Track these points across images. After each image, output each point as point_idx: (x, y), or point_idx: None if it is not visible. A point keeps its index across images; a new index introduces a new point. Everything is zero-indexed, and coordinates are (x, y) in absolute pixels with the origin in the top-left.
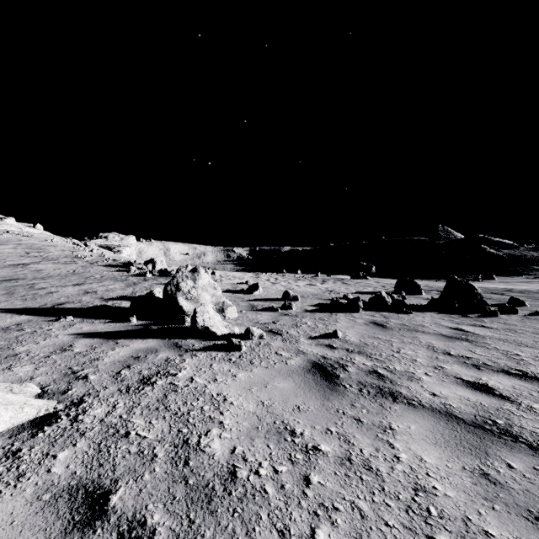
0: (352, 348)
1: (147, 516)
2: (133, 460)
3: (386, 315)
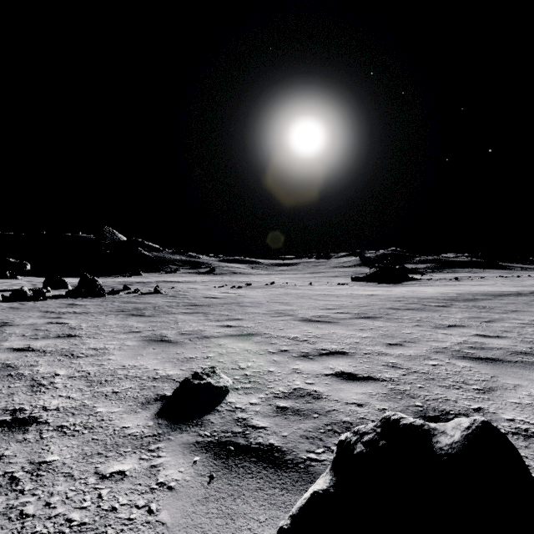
0: None
1: None
2: None
3: (24, 303)
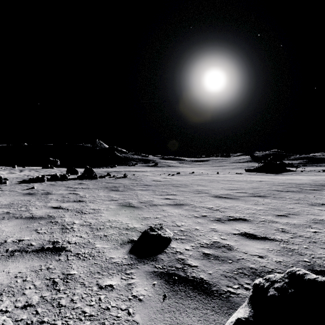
0: (40, 190)
1: None
2: None
3: (57, 182)
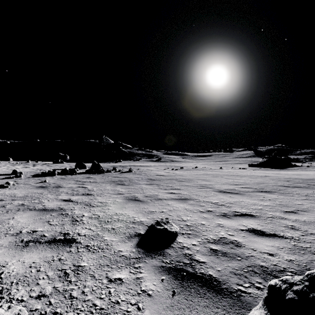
0: (52, 183)
1: (14, 199)
2: (1, 198)
3: (67, 176)
